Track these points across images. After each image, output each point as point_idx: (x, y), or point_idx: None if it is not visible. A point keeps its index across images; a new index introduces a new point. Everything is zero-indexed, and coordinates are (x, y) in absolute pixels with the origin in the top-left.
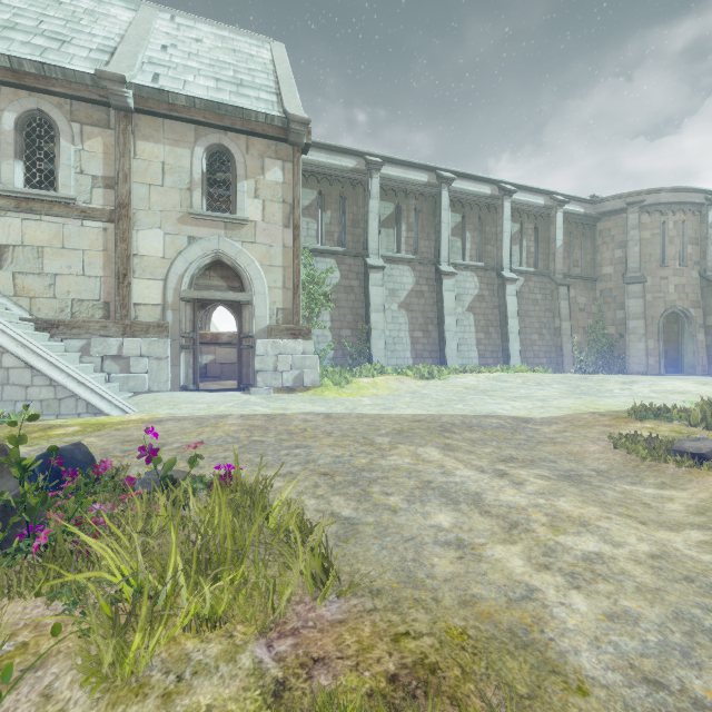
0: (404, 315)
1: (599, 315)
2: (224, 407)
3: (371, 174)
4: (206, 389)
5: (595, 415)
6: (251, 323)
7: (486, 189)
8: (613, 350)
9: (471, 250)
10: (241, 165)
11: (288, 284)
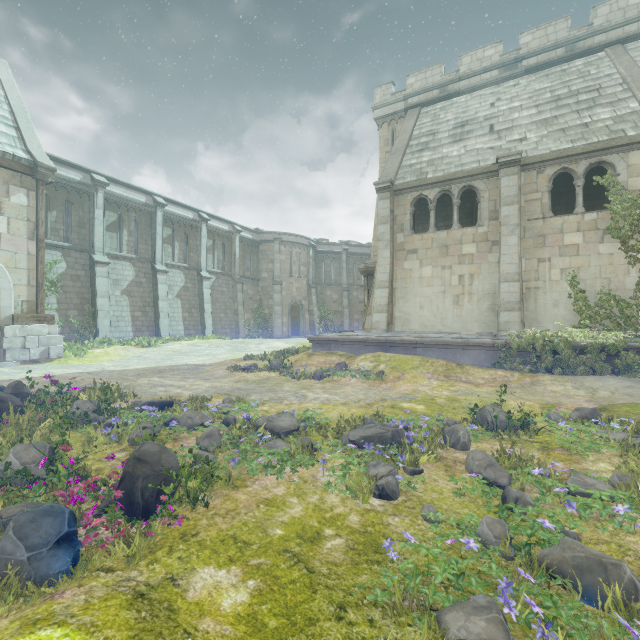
0: (126, 299)
1: (260, 302)
2: None
3: (97, 189)
4: None
5: (232, 360)
6: None
7: (190, 214)
8: (268, 323)
9: (179, 255)
10: None
11: (33, 282)
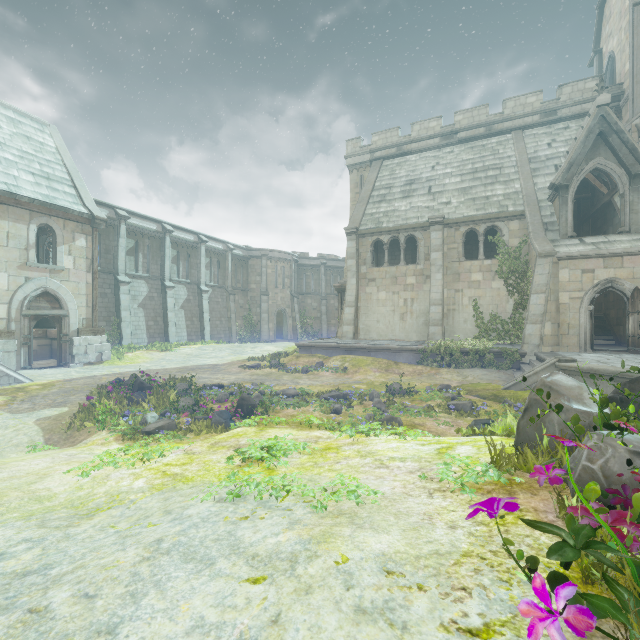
0: (142, 311)
1: (250, 310)
2: (78, 374)
3: (120, 221)
4: (39, 368)
5: (238, 361)
6: (68, 327)
7: (192, 237)
8: (256, 329)
9: (183, 272)
10: (61, 236)
11: (90, 304)
